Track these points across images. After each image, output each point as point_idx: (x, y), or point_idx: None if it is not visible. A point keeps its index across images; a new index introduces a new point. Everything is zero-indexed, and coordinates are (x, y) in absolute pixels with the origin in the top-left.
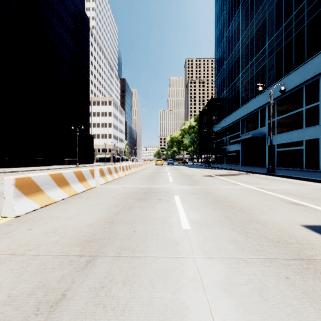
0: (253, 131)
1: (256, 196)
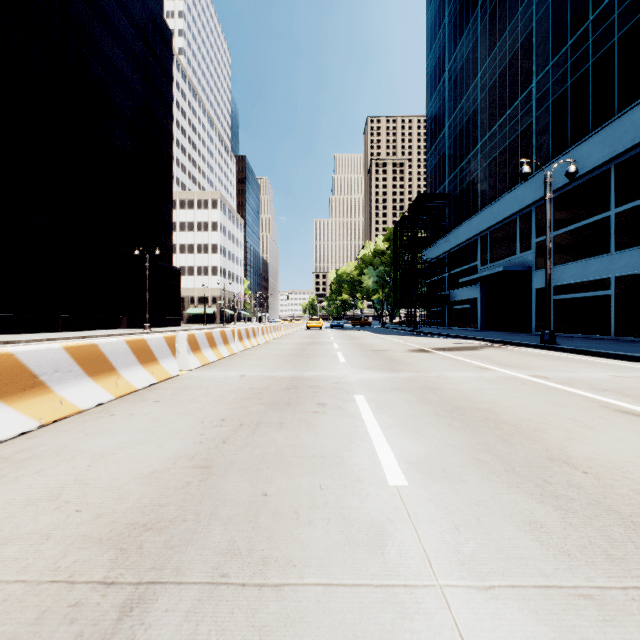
0: (505, 259)
1: (538, 395)
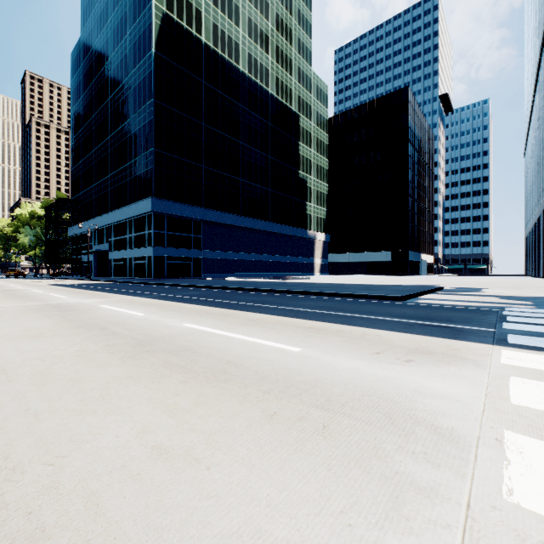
0: (102, 245)
1: (47, 283)
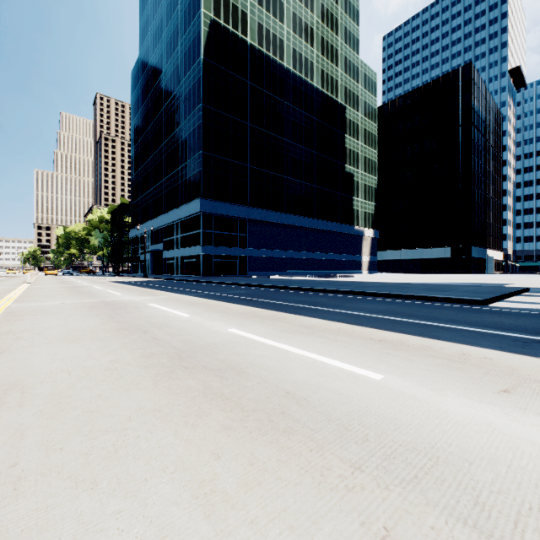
0: (157, 245)
1: (110, 280)
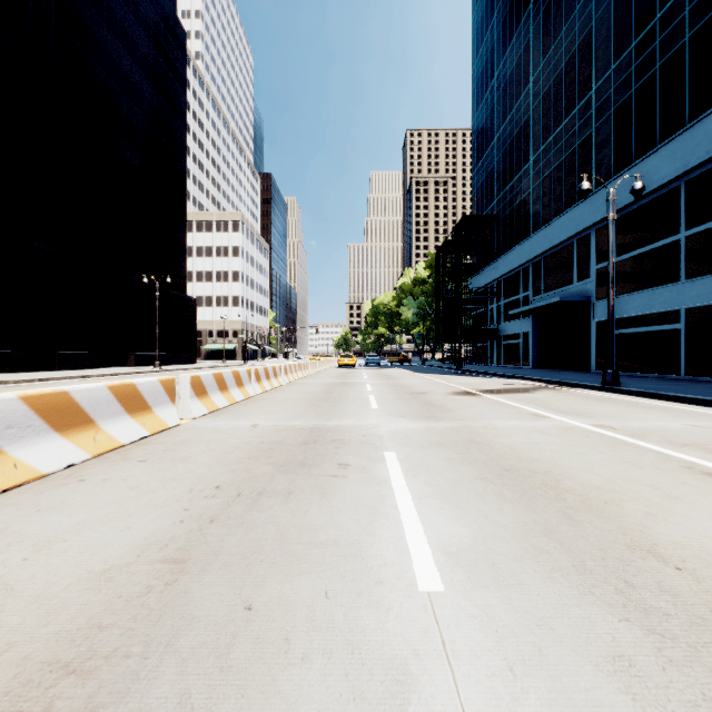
0: (561, 288)
1: (605, 452)
